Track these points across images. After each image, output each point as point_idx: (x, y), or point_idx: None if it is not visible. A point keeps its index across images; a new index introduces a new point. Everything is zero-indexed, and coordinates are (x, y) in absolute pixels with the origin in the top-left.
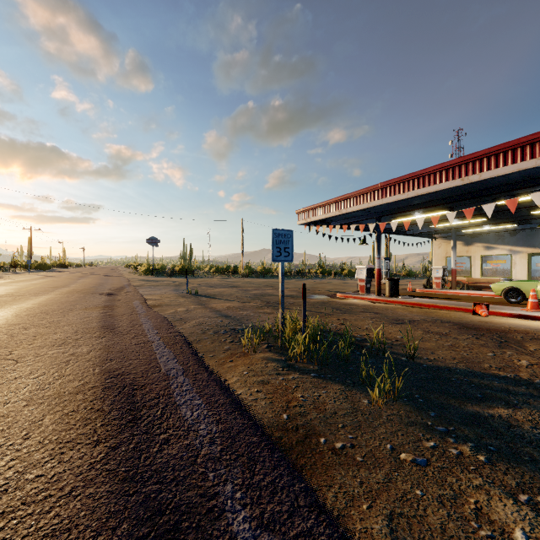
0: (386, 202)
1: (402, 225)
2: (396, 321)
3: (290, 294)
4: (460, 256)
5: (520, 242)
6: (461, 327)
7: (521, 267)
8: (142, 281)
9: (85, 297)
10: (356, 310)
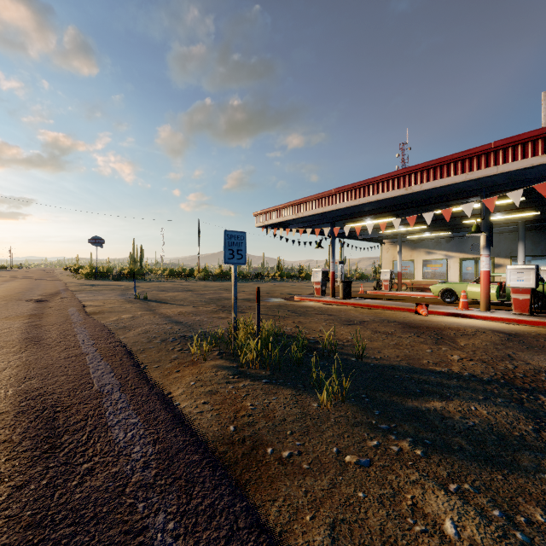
0: (339, 208)
1: (354, 230)
2: (348, 323)
3: (247, 298)
4: (405, 260)
5: (453, 248)
6: (405, 326)
7: (455, 271)
8: (82, 285)
9: (7, 304)
10: (311, 313)
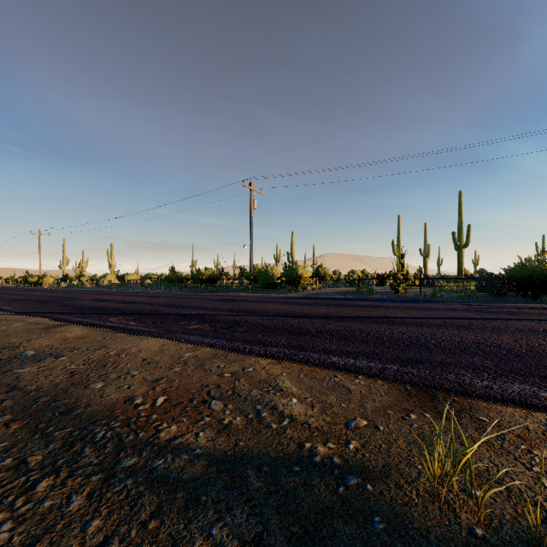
0: None
1: None
2: None
3: None
4: None
5: None
6: None
7: None
8: None
9: None
10: None
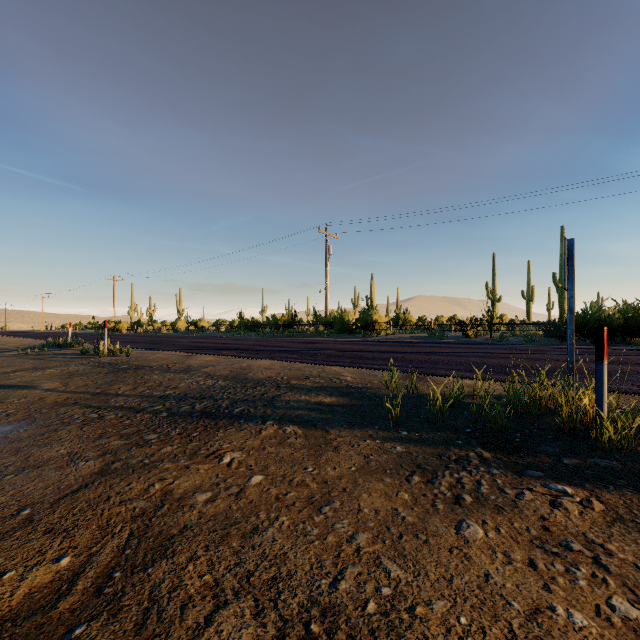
0: None
1: None
2: None
3: None
4: None
5: None
6: None
7: None
8: None
9: None
10: None
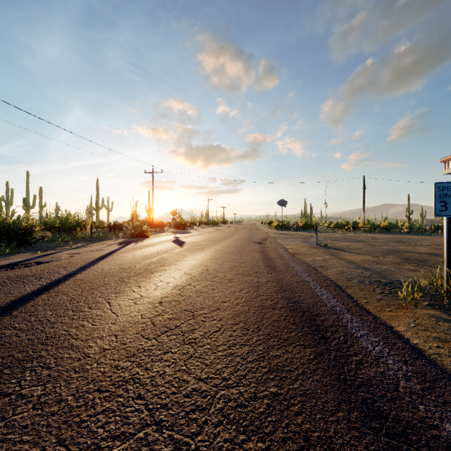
0: None
1: None
2: None
3: (433, 252)
4: None
5: None
6: None
7: None
8: (276, 234)
9: (246, 244)
10: None
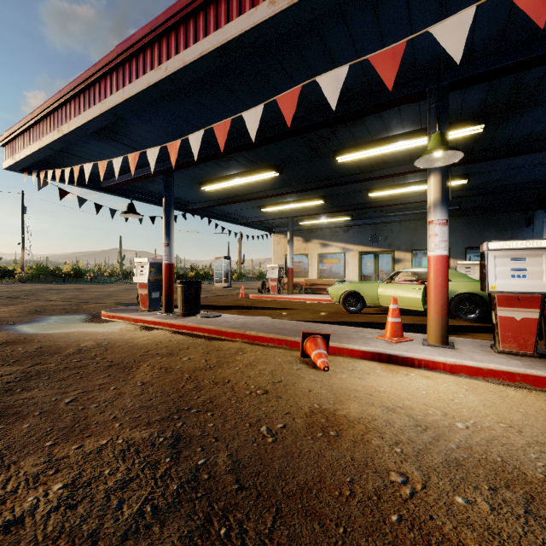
0: (129, 95)
1: (224, 202)
2: None
3: None
4: (298, 255)
5: (352, 239)
6: None
7: (353, 267)
8: None
9: None
10: None
